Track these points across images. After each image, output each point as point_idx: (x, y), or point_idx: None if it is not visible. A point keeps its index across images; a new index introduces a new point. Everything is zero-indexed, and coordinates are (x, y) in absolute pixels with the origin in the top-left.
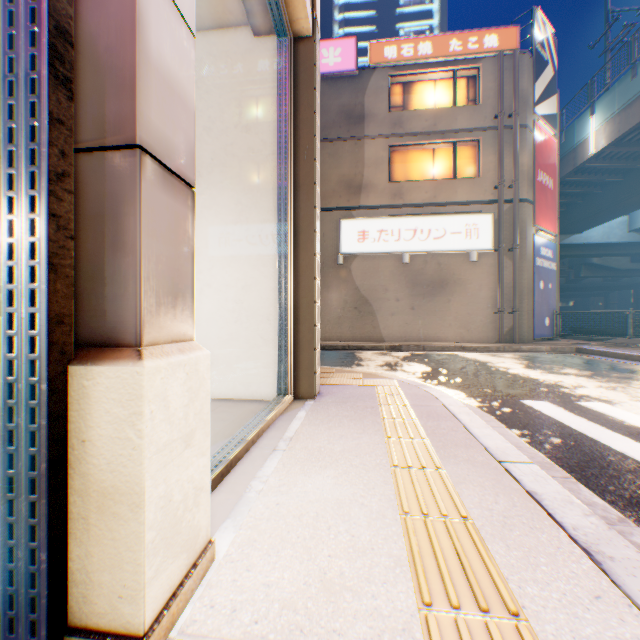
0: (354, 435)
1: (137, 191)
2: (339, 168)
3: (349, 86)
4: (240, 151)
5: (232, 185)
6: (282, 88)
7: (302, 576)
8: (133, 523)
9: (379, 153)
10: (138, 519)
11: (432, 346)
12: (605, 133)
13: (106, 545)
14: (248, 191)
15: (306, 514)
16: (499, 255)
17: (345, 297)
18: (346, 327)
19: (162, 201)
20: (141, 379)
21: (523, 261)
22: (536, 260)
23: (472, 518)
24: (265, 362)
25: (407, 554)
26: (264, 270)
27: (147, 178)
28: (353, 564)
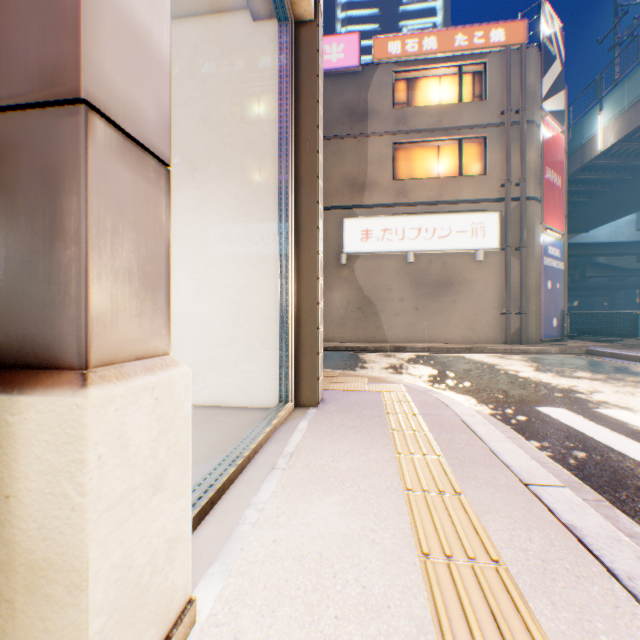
0: (361, 450)
1: (81, 161)
2: (342, 166)
3: (352, 83)
4: (238, 143)
5: (230, 179)
6: (283, 75)
7: None
8: (72, 610)
9: (383, 151)
10: (78, 605)
11: (437, 347)
12: (614, 129)
13: (36, 638)
14: (247, 185)
15: (308, 555)
16: (506, 254)
17: (348, 297)
18: (349, 328)
19: (121, 177)
20: (82, 414)
21: (530, 260)
22: (544, 259)
23: (505, 562)
24: (265, 367)
25: (431, 615)
26: (263, 269)
27: (97, 145)
28: (366, 630)
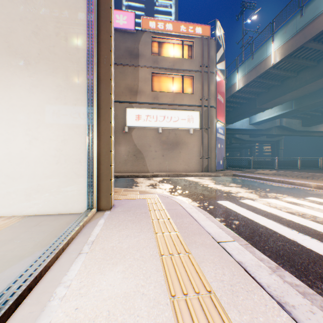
0: (135, 234)
1: None
2: (126, 80)
3: (131, 37)
4: (59, 51)
5: (53, 73)
6: (89, 16)
7: None
8: None
9: (147, 75)
10: None
11: (173, 174)
12: (242, 81)
13: None
14: (65, 78)
15: (100, 315)
16: (202, 131)
17: (129, 149)
18: (129, 165)
19: None
20: None
21: (212, 134)
22: (217, 134)
23: (214, 291)
24: (77, 189)
25: None
26: (77, 130)
27: None
28: None
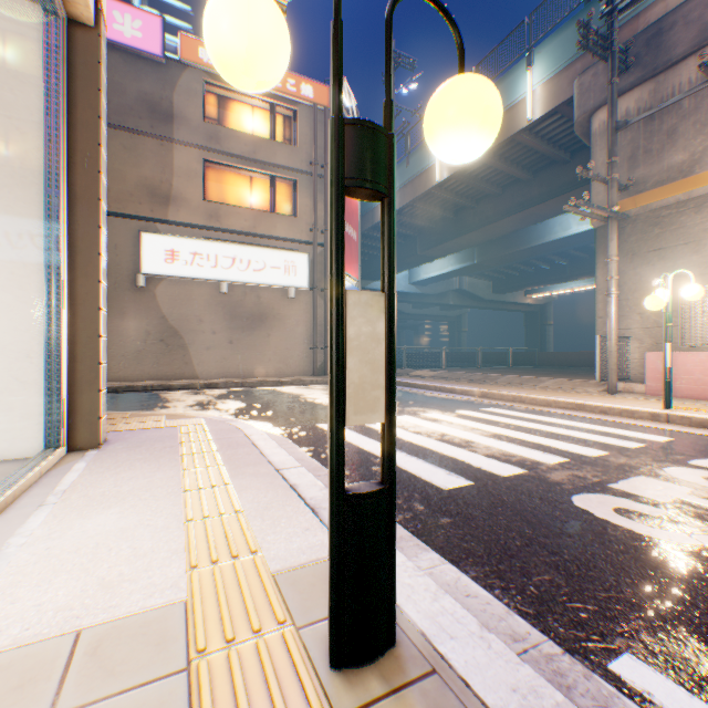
0: (148, 474)
1: None
2: (140, 168)
3: (154, 72)
4: None
5: None
6: (51, 73)
7: (80, 587)
8: None
9: (193, 164)
10: None
11: (252, 382)
12: None
13: None
14: None
15: (86, 547)
16: (314, 294)
17: (149, 327)
18: (150, 363)
19: None
20: None
21: None
22: None
23: (245, 510)
24: (23, 410)
25: (185, 545)
26: (21, 294)
27: None
28: (134, 565)
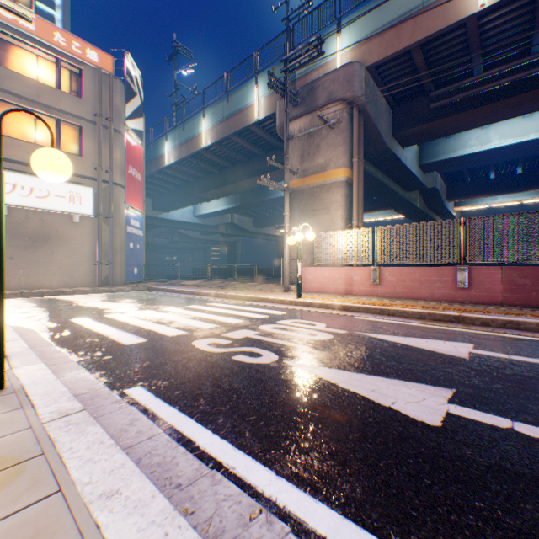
0: None
1: None
2: None
3: None
4: None
5: None
6: None
7: None
8: None
9: None
10: None
11: (33, 292)
12: (174, 155)
13: None
14: None
15: None
16: (100, 221)
17: None
18: None
19: None
20: None
21: (118, 227)
22: (129, 228)
23: None
24: None
25: None
26: None
27: None
28: None
